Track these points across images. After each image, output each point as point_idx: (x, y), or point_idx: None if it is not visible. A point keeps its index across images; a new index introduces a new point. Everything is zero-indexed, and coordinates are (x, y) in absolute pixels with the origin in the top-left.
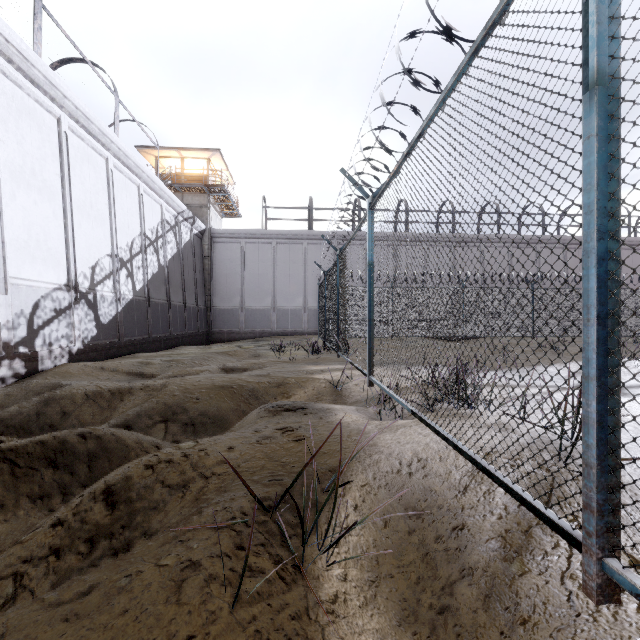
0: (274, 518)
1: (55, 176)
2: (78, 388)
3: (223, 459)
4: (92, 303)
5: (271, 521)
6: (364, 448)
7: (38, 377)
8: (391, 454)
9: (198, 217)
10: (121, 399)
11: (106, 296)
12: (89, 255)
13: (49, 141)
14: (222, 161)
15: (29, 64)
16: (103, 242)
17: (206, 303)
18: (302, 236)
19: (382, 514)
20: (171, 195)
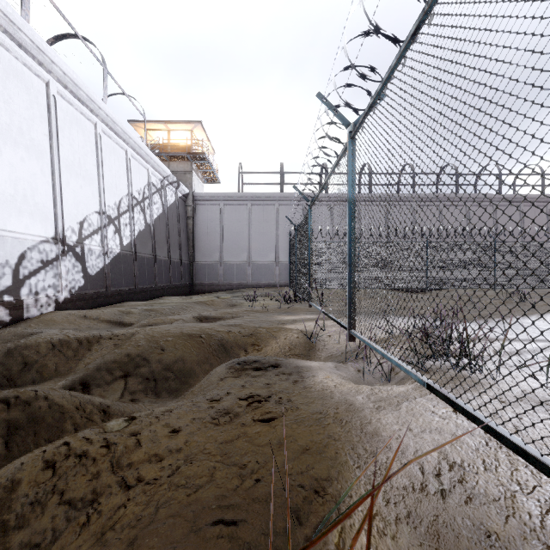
0: None
1: (43, 136)
2: (45, 337)
3: (158, 453)
4: (80, 256)
5: None
6: (362, 440)
7: (22, 324)
8: (404, 453)
9: (182, 182)
10: (89, 349)
11: (94, 249)
12: (77, 211)
13: (37, 103)
14: (203, 132)
15: (15, 27)
16: (91, 200)
17: (189, 258)
18: (274, 198)
19: None
20: (157, 161)
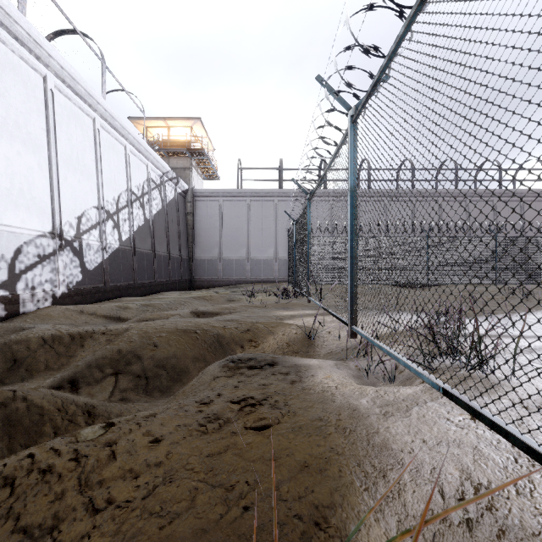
0: None
1: (40, 130)
2: (36, 333)
3: (135, 468)
4: (78, 250)
5: None
6: (369, 455)
7: (18, 319)
8: (419, 471)
9: (182, 178)
10: (81, 345)
11: (92, 244)
12: (75, 206)
13: (34, 97)
14: (203, 129)
15: (12, 20)
16: (89, 195)
17: (189, 254)
18: (273, 194)
19: None
20: (156, 156)
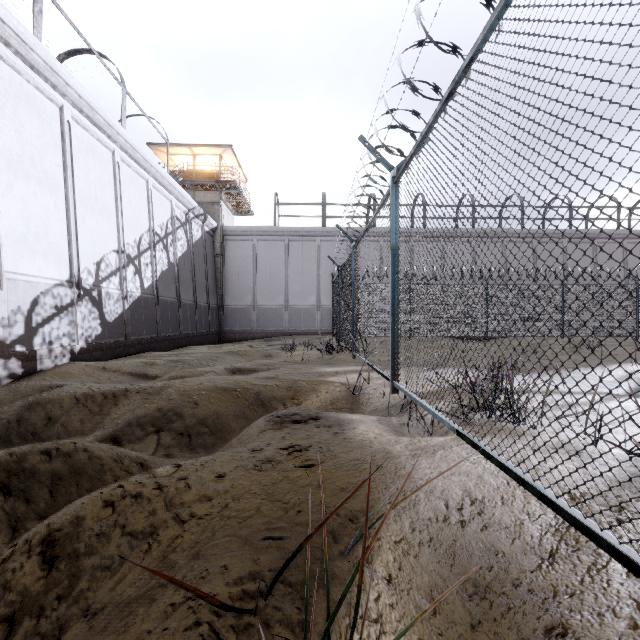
0: (265, 615)
1: (57, 167)
2: (68, 391)
3: (207, 494)
4: (97, 300)
5: (260, 624)
6: (395, 481)
7: (36, 377)
8: (432, 491)
9: (210, 215)
10: (115, 403)
11: (112, 293)
12: (94, 250)
13: (50, 130)
14: (234, 157)
15: (28, 48)
16: (109, 237)
17: (218, 302)
18: (315, 233)
19: (428, 591)
20: (181, 191)
